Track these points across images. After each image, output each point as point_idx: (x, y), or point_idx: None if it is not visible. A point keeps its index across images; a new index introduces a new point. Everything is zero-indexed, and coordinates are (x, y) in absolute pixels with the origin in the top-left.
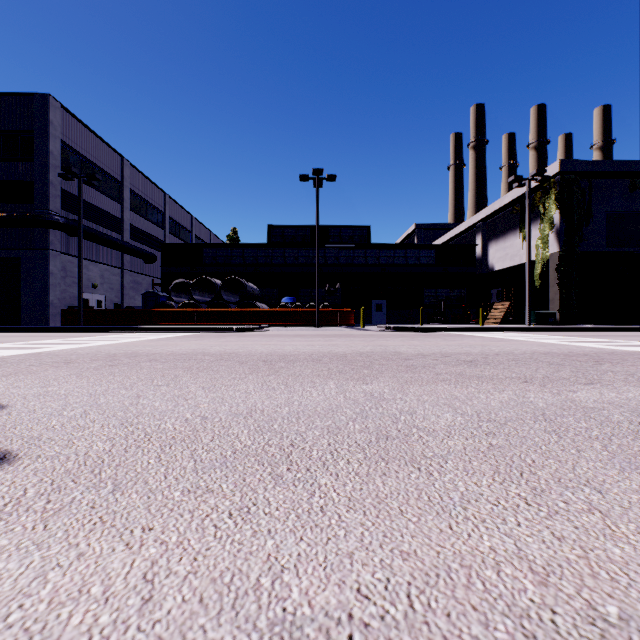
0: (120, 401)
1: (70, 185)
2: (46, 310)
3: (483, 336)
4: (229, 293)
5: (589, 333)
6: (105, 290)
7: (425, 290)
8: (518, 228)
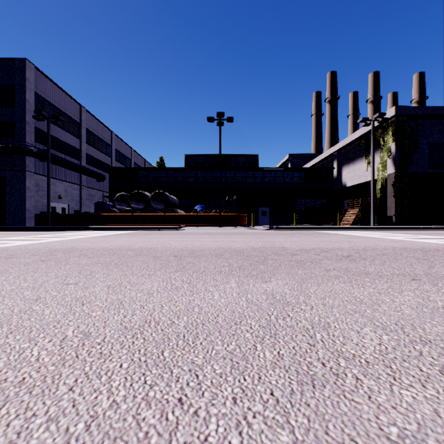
0: (12, 306)
1: (42, 125)
2: (24, 215)
3: (343, 234)
4: (157, 202)
5: (420, 231)
6: (68, 200)
7: (297, 200)
8: (364, 156)
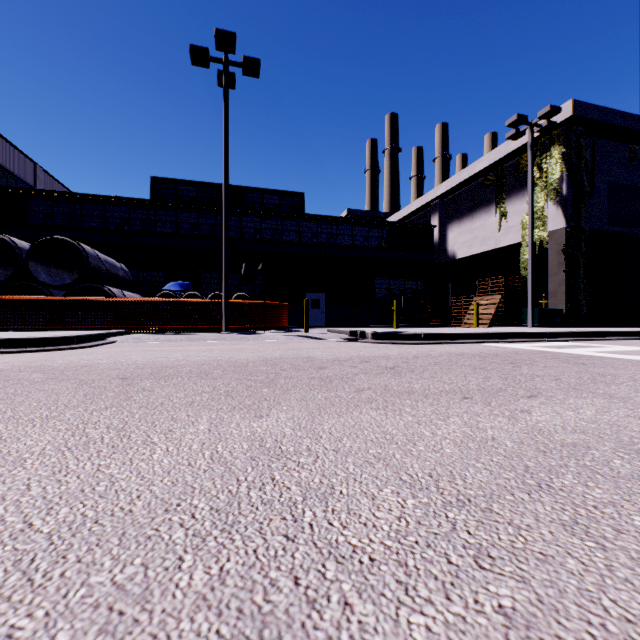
0: None
1: None
2: None
3: None
4: (61, 271)
5: None
6: None
7: (376, 281)
8: (493, 203)
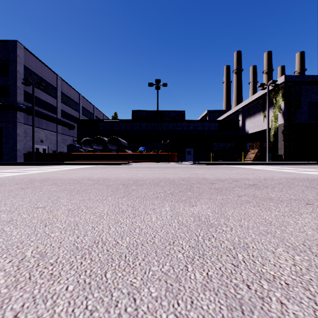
0: None
1: (29, 88)
2: (15, 154)
3: (247, 167)
4: (112, 145)
5: (302, 166)
6: (48, 143)
7: (213, 143)
8: (261, 111)
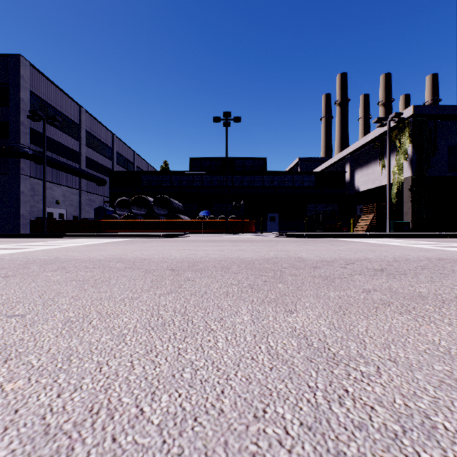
0: None
1: (38, 125)
2: (18, 221)
3: (361, 241)
4: (160, 208)
5: (441, 239)
6: (66, 206)
7: (307, 206)
8: (378, 159)
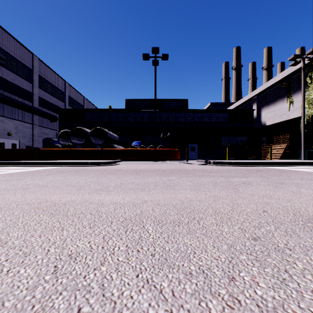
0: None
1: None
2: None
3: None
4: (98, 139)
5: None
6: (19, 137)
7: (222, 138)
8: (286, 96)
